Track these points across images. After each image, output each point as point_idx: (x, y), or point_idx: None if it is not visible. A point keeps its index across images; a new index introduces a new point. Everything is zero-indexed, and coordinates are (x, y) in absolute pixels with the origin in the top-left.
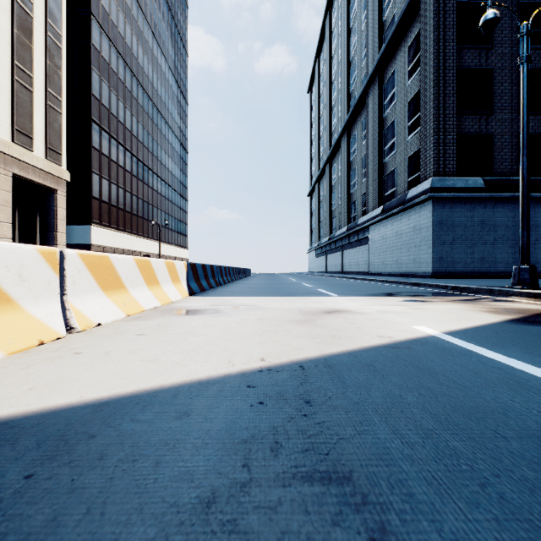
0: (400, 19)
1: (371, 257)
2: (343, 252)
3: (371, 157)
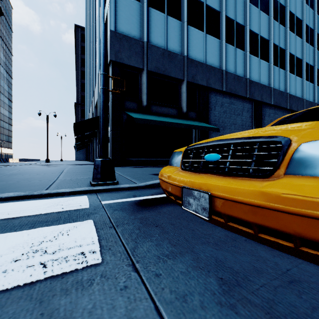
0: (74, 107)
1: None
2: None
3: None
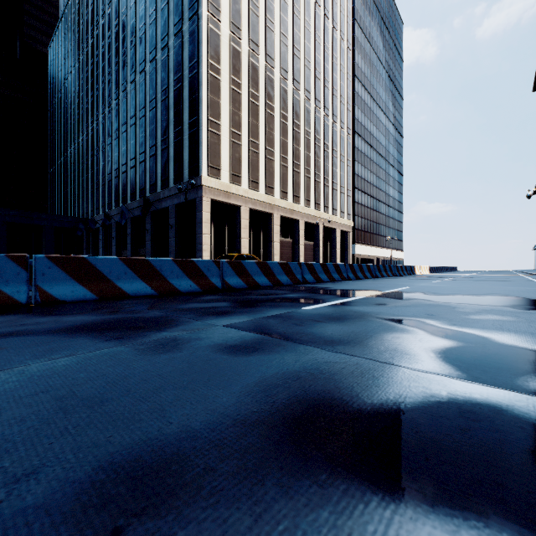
0: None
1: None
2: None
3: None
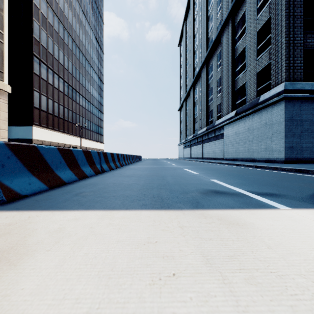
0: None
1: (226, 147)
2: (203, 144)
3: (225, 77)
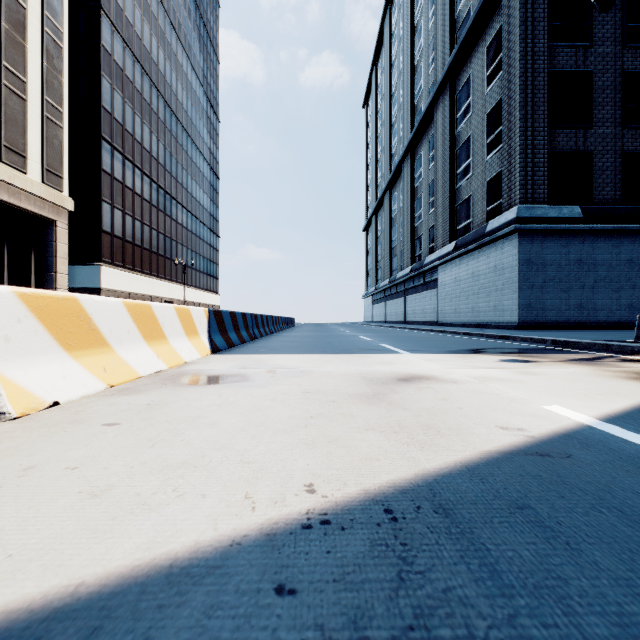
0: (477, 12)
1: (441, 304)
2: (406, 298)
3: (441, 182)
